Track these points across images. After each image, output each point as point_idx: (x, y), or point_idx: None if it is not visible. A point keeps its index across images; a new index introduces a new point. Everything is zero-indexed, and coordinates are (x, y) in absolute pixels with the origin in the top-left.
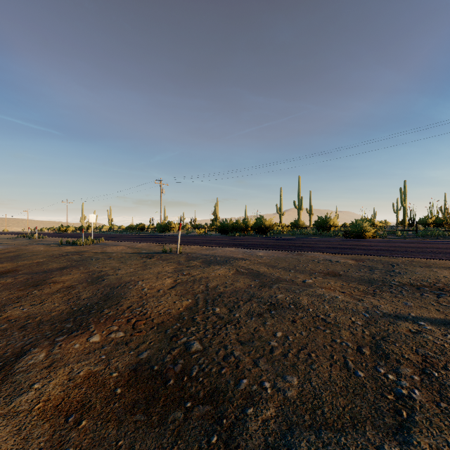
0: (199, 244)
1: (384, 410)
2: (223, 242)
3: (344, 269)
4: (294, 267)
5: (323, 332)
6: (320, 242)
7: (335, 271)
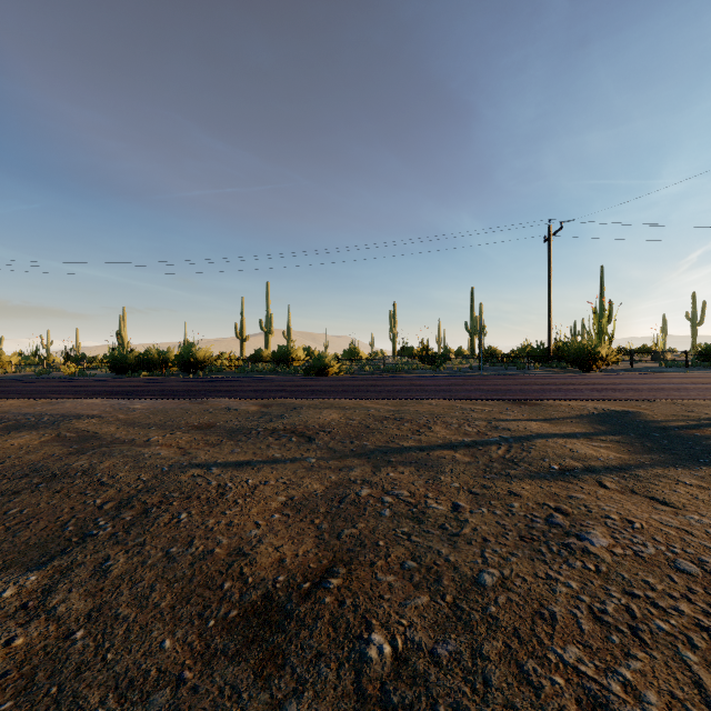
0: (34, 395)
1: (52, 552)
2: (94, 389)
3: (231, 419)
4: (166, 422)
5: (83, 496)
6: (259, 383)
7: (215, 423)
